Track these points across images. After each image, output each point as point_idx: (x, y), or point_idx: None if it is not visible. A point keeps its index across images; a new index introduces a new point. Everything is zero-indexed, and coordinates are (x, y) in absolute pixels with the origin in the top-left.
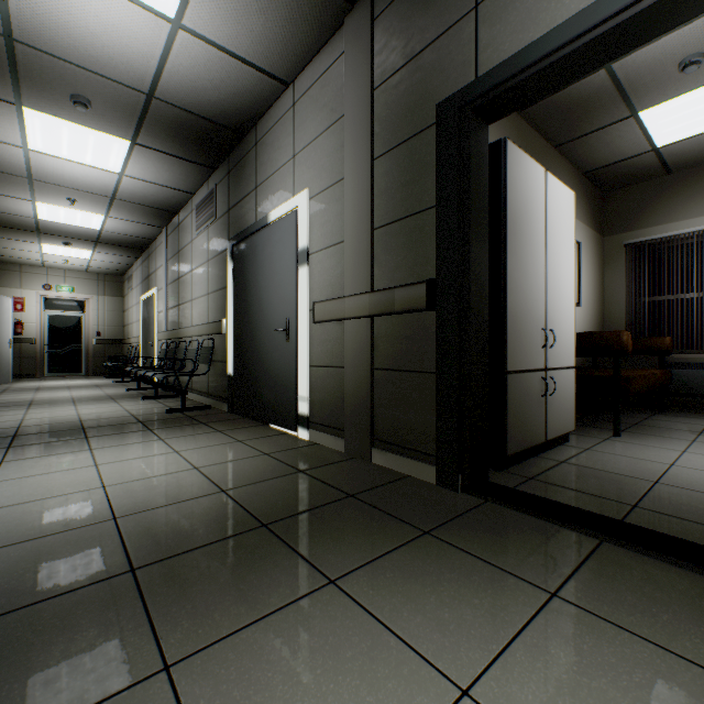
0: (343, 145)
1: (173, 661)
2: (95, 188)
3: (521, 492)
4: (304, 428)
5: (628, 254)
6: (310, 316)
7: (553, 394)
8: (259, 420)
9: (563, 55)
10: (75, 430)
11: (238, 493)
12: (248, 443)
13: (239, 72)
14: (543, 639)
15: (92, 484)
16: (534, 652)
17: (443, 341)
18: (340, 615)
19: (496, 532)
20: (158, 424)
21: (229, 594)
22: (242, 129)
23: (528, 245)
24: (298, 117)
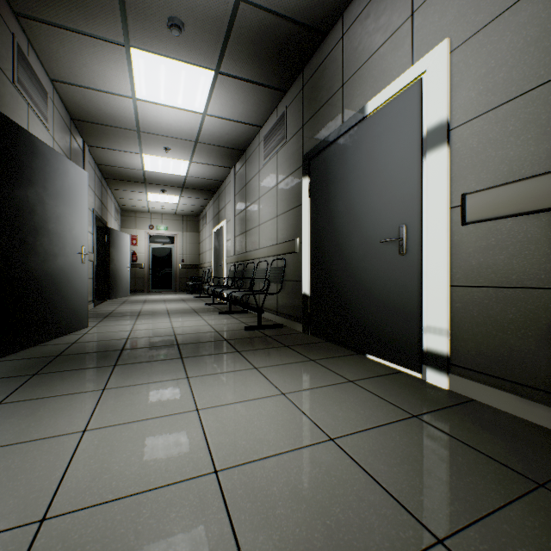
0: None
1: None
2: (183, 133)
3: None
4: (438, 371)
5: None
6: (450, 216)
7: None
8: (347, 347)
9: None
10: (170, 346)
11: None
12: (365, 387)
13: None
14: None
15: (198, 460)
16: None
17: None
18: None
19: None
20: (243, 343)
21: None
22: (325, 25)
23: None
24: None
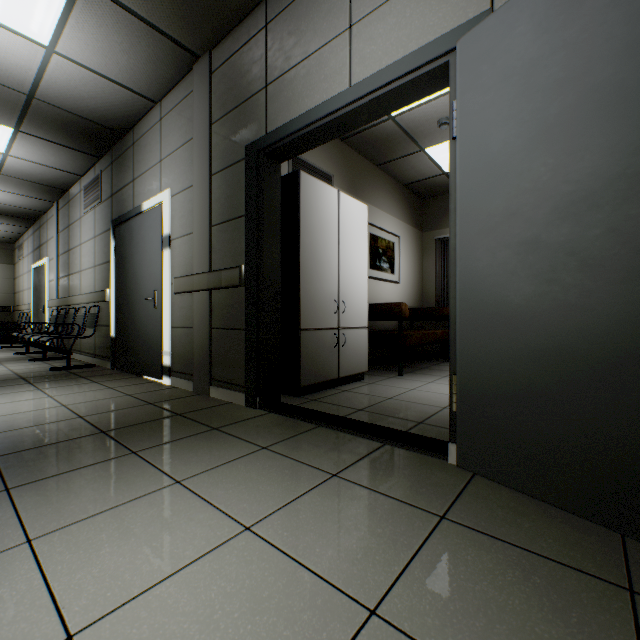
0: (194, 160)
1: (12, 487)
2: None
3: (296, 406)
4: (167, 376)
5: (437, 246)
6: (172, 288)
7: (346, 345)
8: (135, 374)
9: (305, 133)
10: None
11: (92, 417)
12: (117, 389)
13: (112, 89)
14: (239, 463)
15: None
16: (229, 467)
17: (249, 308)
18: (129, 464)
19: (260, 426)
20: (40, 379)
21: (61, 462)
22: (121, 129)
23: (322, 243)
24: (164, 130)
